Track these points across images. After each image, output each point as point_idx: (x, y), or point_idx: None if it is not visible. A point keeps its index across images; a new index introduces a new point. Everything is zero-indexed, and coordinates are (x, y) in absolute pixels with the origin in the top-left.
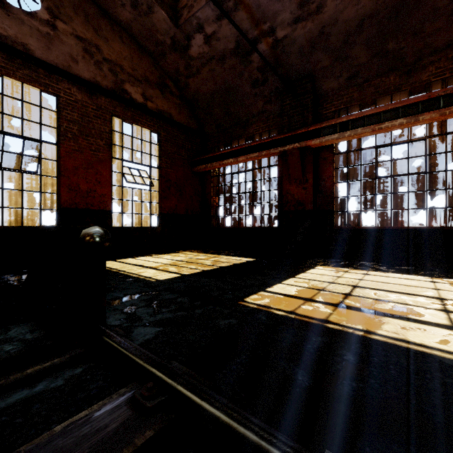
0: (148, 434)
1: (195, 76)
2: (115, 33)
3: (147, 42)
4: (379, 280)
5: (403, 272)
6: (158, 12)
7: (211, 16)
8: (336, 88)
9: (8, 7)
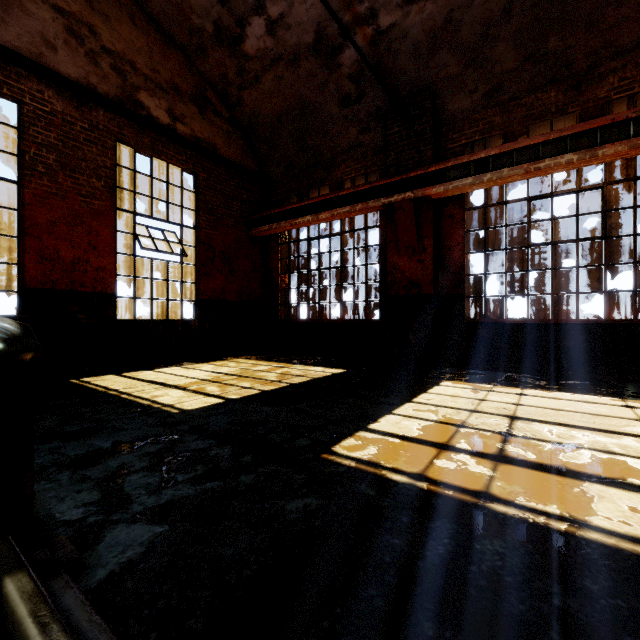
0: None
1: (253, 87)
2: (121, 9)
3: (176, 27)
4: (545, 405)
5: (576, 391)
6: None
7: None
8: (468, 109)
9: None
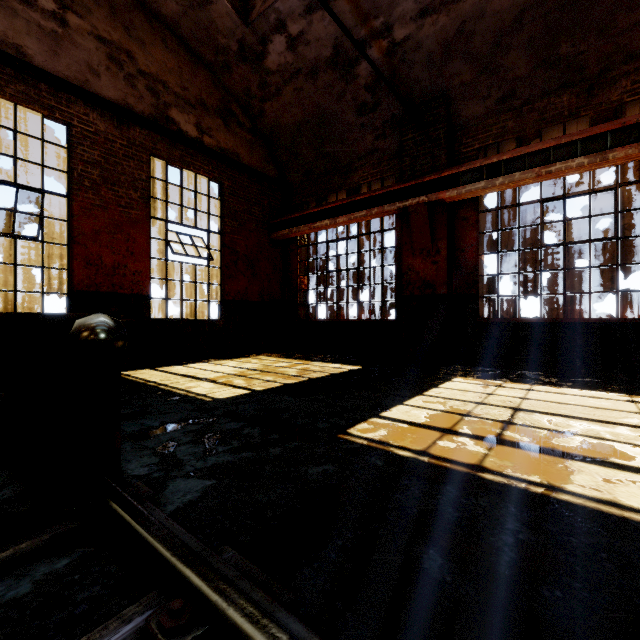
0: None
1: (274, 99)
2: (155, 34)
3: (203, 47)
4: (551, 399)
5: (585, 387)
6: (218, 2)
7: (297, 8)
8: (482, 114)
9: None
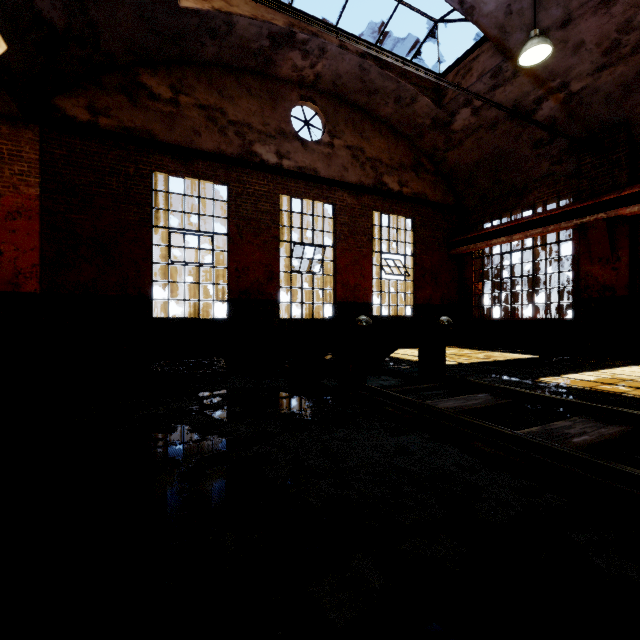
0: (509, 400)
1: (456, 149)
2: (375, 130)
3: (404, 127)
4: None
5: None
6: (421, 100)
7: (482, 90)
8: None
9: (306, 143)
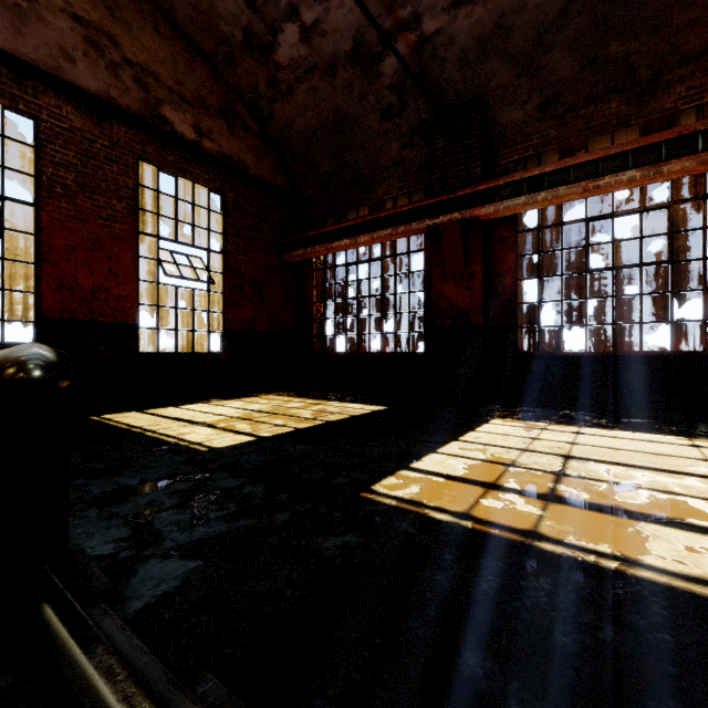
0: None
1: (286, 100)
2: (144, 17)
3: (202, 36)
4: (604, 444)
5: (639, 429)
6: None
7: None
8: (521, 121)
9: None
